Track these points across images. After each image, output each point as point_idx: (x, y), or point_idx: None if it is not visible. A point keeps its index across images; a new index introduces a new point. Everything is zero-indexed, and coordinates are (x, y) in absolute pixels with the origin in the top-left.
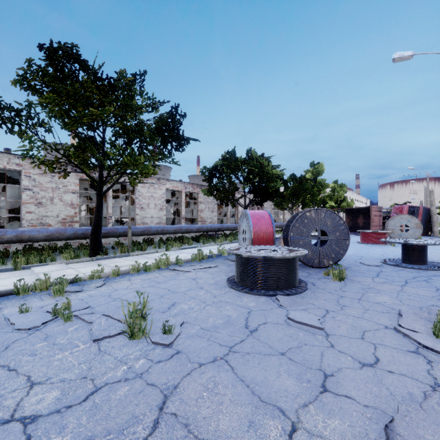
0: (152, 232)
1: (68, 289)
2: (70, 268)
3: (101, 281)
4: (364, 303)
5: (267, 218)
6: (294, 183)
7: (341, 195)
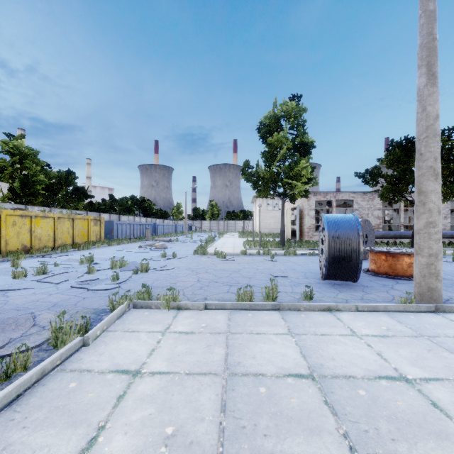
0: (446, 236)
1: None
2: None
3: (451, 256)
4: None
5: None
6: None
7: None
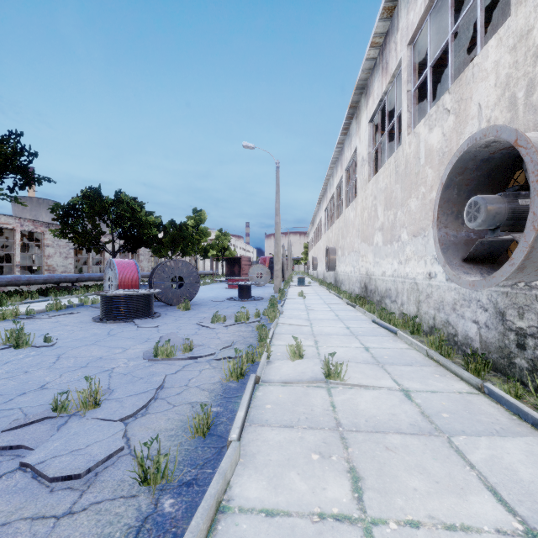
0: None
1: None
2: None
3: None
4: (191, 318)
5: (133, 266)
6: (174, 230)
7: (225, 244)
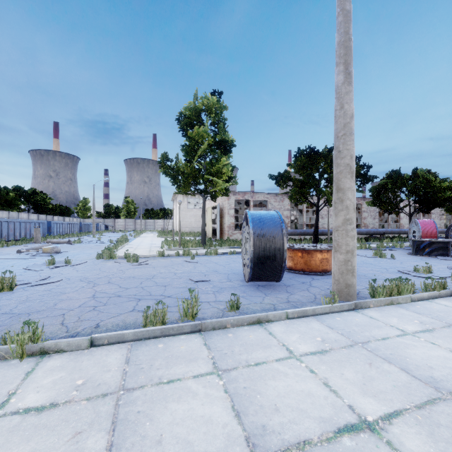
0: None
1: None
2: None
3: None
4: None
5: (432, 224)
6: None
7: None
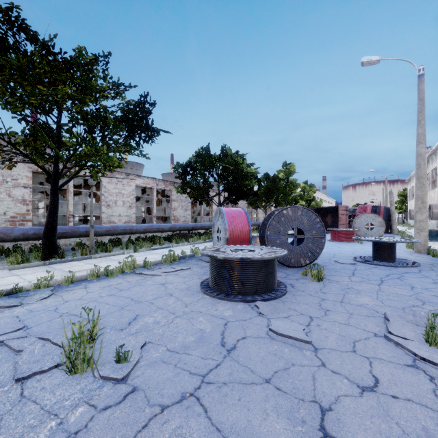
0: (119, 232)
1: (1, 303)
2: (13, 275)
3: (48, 291)
4: (347, 306)
5: (243, 216)
6: (268, 183)
7: (310, 195)
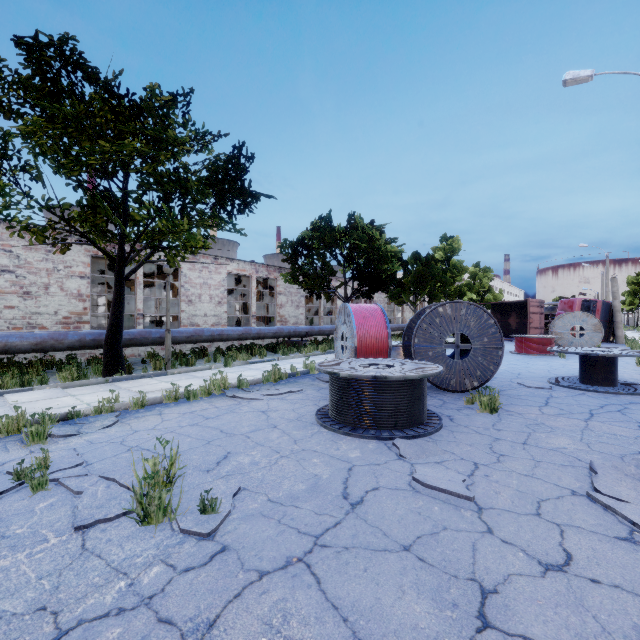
0: (204, 338)
1: (54, 431)
2: (68, 395)
3: (112, 417)
4: (532, 450)
5: (378, 316)
6: (418, 266)
7: (485, 284)
